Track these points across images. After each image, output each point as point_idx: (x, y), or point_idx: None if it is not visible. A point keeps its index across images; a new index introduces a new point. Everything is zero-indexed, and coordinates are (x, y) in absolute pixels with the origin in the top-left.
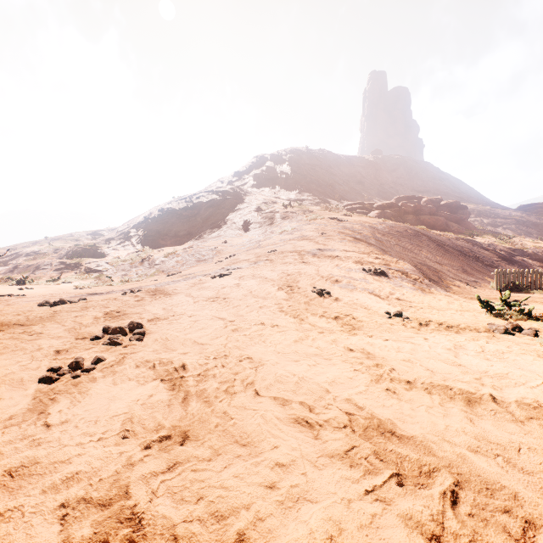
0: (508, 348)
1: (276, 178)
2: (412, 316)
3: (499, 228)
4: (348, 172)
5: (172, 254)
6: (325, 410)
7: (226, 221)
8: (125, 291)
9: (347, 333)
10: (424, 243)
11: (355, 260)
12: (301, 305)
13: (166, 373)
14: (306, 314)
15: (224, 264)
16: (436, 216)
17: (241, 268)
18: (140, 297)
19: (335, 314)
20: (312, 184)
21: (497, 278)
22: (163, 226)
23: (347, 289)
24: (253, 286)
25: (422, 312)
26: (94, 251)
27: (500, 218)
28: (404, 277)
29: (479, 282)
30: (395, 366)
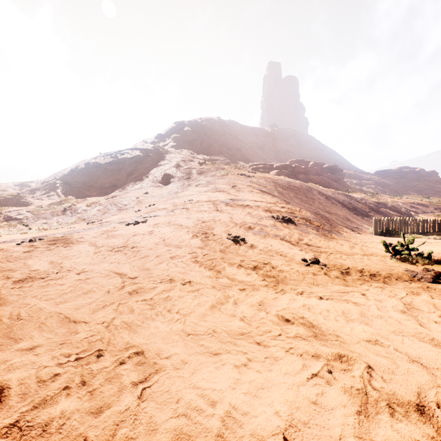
0: None
1: (193, 141)
2: (328, 262)
3: (364, 187)
4: (252, 140)
5: (95, 203)
6: None
7: (148, 175)
8: (26, 240)
9: (273, 290)
10: (316, 196)
11: (265, 208)
12: (217, 254)
13: None
14: (223, 264)
15: (142, 212)
16: (321, 176)
17: (158, 216)
18: (33, 247)
19: (253, 263)
20: (223, 147)
21: (375, 225)
22: (89, 178)
23: (260, 236)
24: (166, 233)
25: (334, 258)
26: (17, 200)
27: (364, 180)
28: (308, 224)
29: (360, 229)
30: (365, 355)
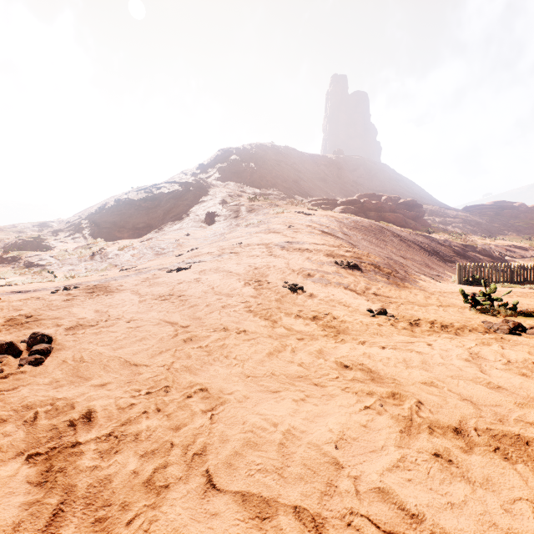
0: (531, 355)
1: (241, 172)
2: (397, 313)
3: (449, 226)
4: (312, 170)
5: (128, 247)
6: (348, 531)
7: (189, 214)
8: (59, 288)
9: (333, 339)
10: (388, 237)
11: (326, 252)
12: (272, 303)
13: (50, 435)
14: (279, 314)
15: (184, 257)
16: (396, 213)
17: (203, 261)
18: (72, 295)
19: (312, 313)
20: (278, 179)
21: (459, 272)
22: (119, 217)
23: (321, 284)
24: (215, 281)
25: (404, 309)
26: (38, 243)
27: (449, 217)
28: (377, 271)
29: (442, 276)
30: (418, 394)
